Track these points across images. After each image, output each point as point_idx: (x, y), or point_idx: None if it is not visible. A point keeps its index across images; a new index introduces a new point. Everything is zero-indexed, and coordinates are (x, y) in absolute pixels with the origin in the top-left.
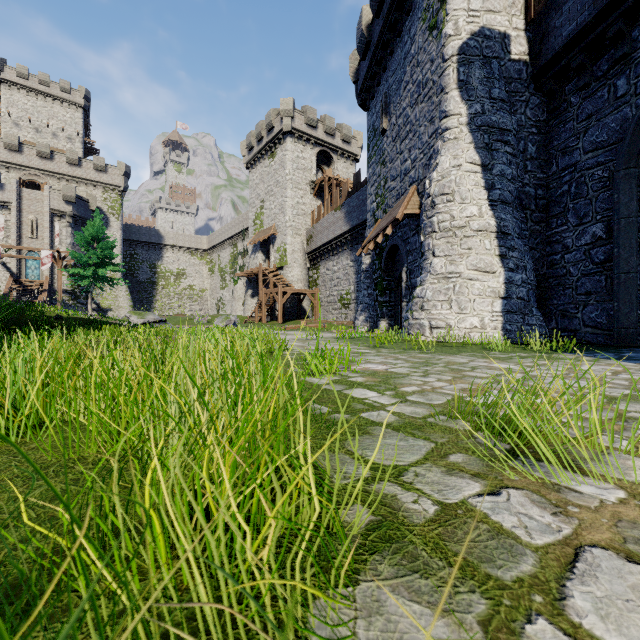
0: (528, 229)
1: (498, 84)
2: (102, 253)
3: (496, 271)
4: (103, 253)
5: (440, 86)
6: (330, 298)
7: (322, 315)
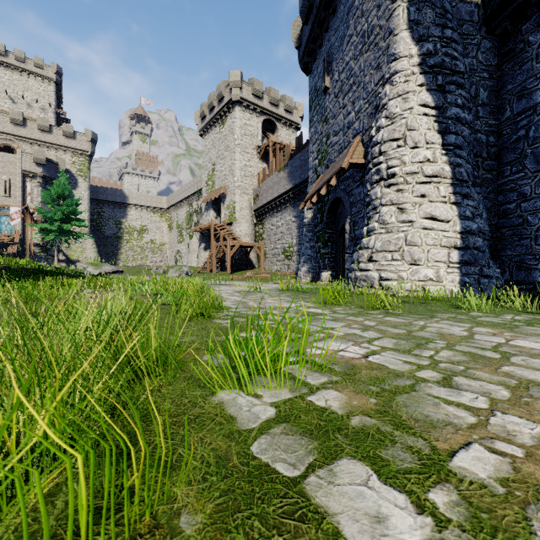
0: (480, 177)
1: (450, 25)
2: (67, 209)
3: (451, 220)
4: (68, 210)
5: (388, 29)
6: (274, 251)
7: (267, 266)
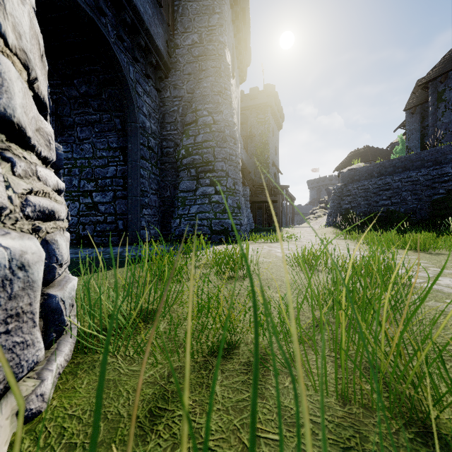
0: None
1: None
2: None
3: None
4: None
5: None
6: None
7: None
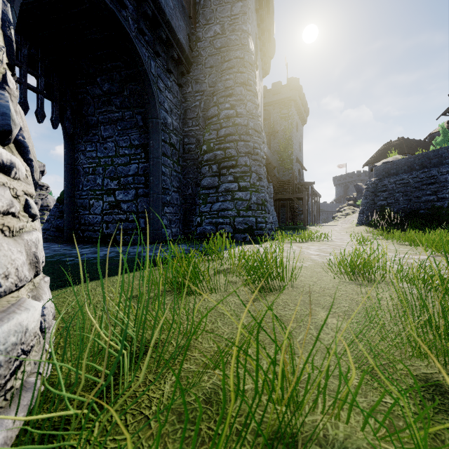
0: None
1: None
2: None
3: None
4: None
5: None
6: None
7: None
